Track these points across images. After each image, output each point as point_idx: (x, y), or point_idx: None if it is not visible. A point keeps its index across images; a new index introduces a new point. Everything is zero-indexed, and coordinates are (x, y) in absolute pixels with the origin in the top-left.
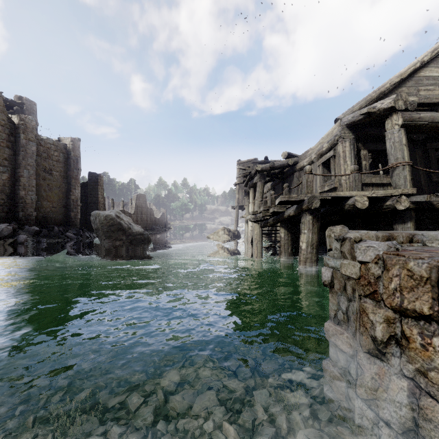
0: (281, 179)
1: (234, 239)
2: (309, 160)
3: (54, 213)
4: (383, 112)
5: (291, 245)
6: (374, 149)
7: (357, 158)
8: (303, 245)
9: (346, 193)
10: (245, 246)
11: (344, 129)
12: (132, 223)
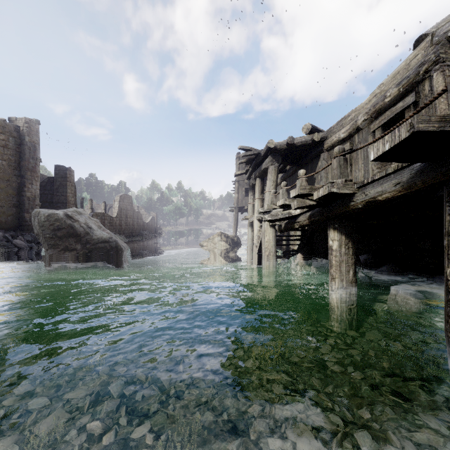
0: (298, 166)
1: (233, 247)
2: (350, 127)
3: None
4: None
5: (354, 264)
6: None
7: None
8: None
9: None
10: (248, 257)
11: (445, 45)
12: (99, 226)
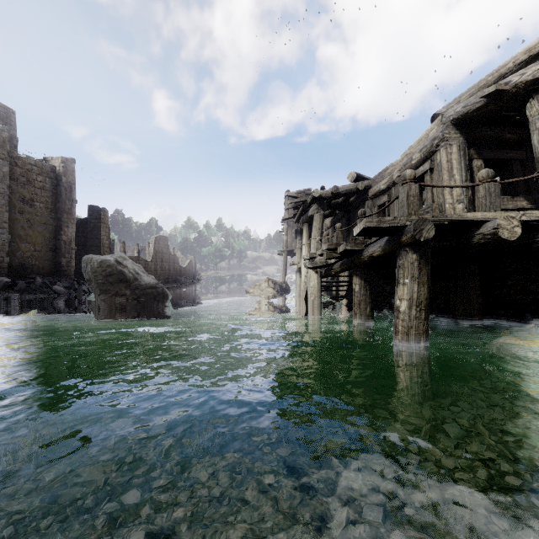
0: (346, 211)
1: (281, 294)
2: (388, 181)
3: (37, 259)
4: (524, 88)
5: (371, 303)
6: (492, 158)
7: (469, 171)
8: (402, 304)
9: (476, 215)
10: (296, 303)
11: (449, 127)
12: (143, 272)
